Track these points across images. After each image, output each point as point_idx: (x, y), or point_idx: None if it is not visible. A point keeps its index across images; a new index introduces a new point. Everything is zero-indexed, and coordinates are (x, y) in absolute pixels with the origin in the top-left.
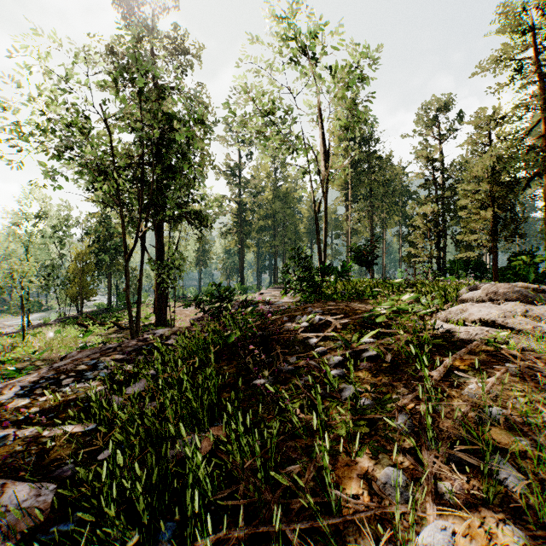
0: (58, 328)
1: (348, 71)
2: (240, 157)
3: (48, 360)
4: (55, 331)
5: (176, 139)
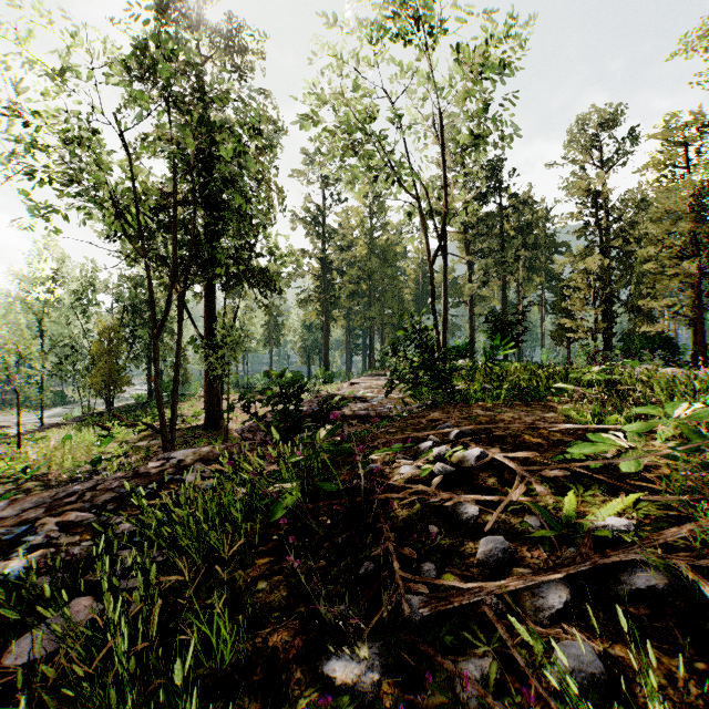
0: (71, 430)
1: (482, 51)
2: (323, 199)
3: (42, 481)
4: (64, 436)
5: (225, 156)
